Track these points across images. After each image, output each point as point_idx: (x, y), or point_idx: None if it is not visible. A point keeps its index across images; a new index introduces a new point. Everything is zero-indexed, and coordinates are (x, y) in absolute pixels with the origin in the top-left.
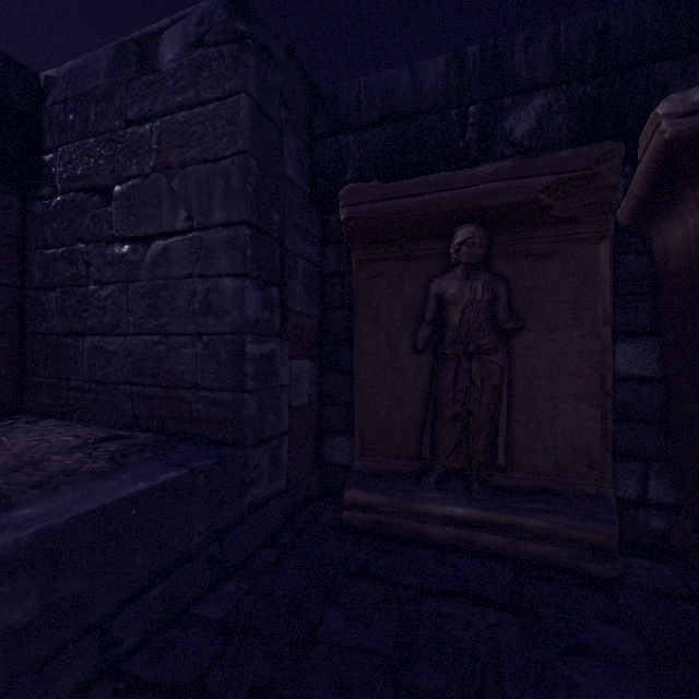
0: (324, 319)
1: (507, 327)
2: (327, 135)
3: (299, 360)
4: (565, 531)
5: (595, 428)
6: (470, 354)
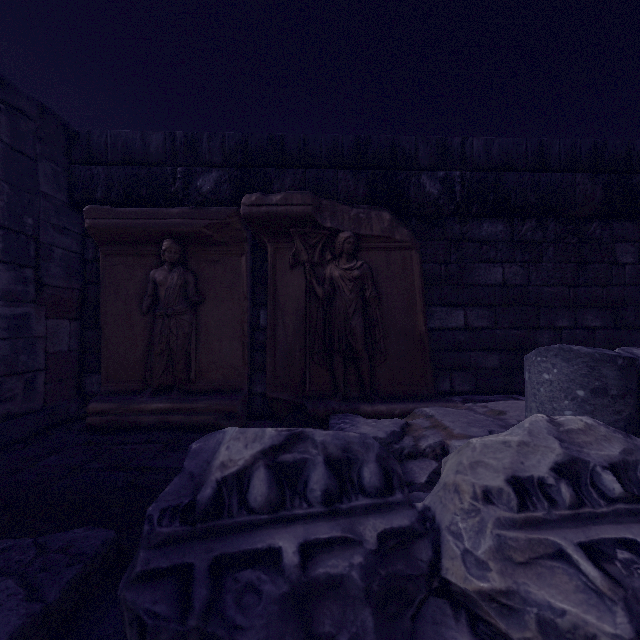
0: (86, 291)
1: (193, 300)
2: (82, 163)
3: (57, 320)
4: (213, 407)
5: (240, 354)
6: (169, 315)
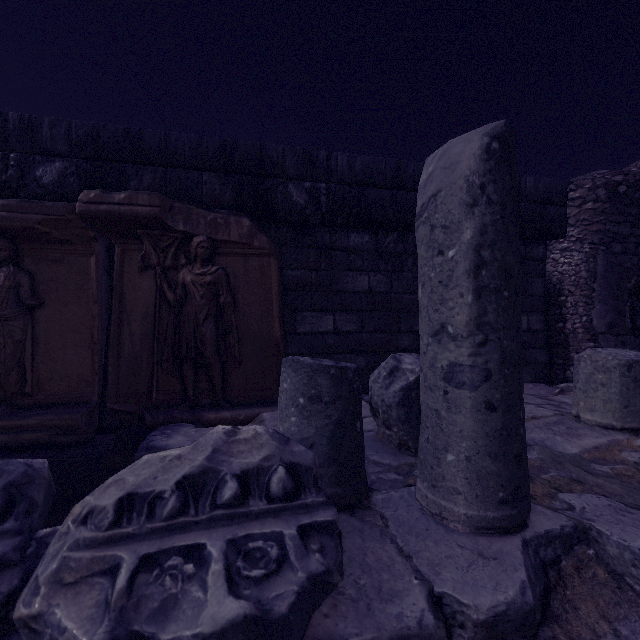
0: None
1: (28, 303)
2: None
3: None
4: (48, 422)
5: (89, 363)
6: None
